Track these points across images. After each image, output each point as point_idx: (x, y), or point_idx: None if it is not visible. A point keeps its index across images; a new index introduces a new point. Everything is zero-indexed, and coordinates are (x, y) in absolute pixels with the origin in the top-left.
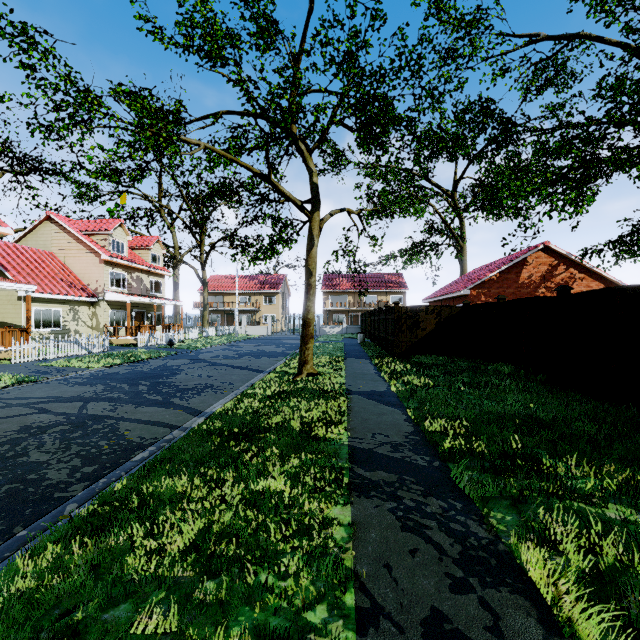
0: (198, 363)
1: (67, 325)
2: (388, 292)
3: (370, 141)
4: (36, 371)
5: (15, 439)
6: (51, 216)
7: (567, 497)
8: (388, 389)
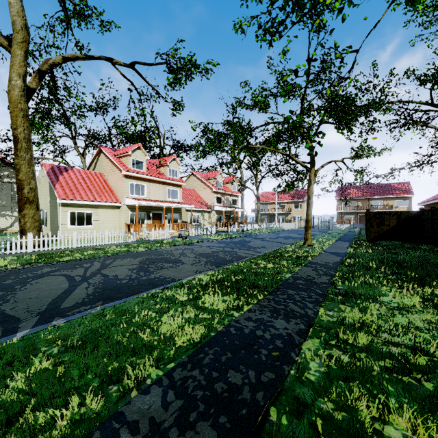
0: (257, 239)
1: (200, 221)
2: (393, 197)
3: (342, 129)
4: (199, 239)
5: (212, 253)
6: (193, 173)
7: (361, 268)
8: (344, 252)
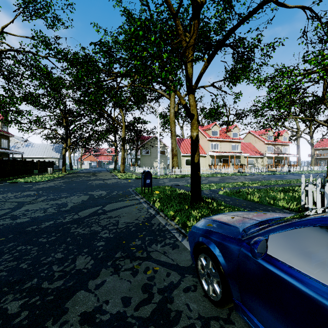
0: (295, 175)
1: (254, 164)
2: None
3: None
4: (251, 174)
5: (255, 178)
6: (250, 132)
7: None
8: None
